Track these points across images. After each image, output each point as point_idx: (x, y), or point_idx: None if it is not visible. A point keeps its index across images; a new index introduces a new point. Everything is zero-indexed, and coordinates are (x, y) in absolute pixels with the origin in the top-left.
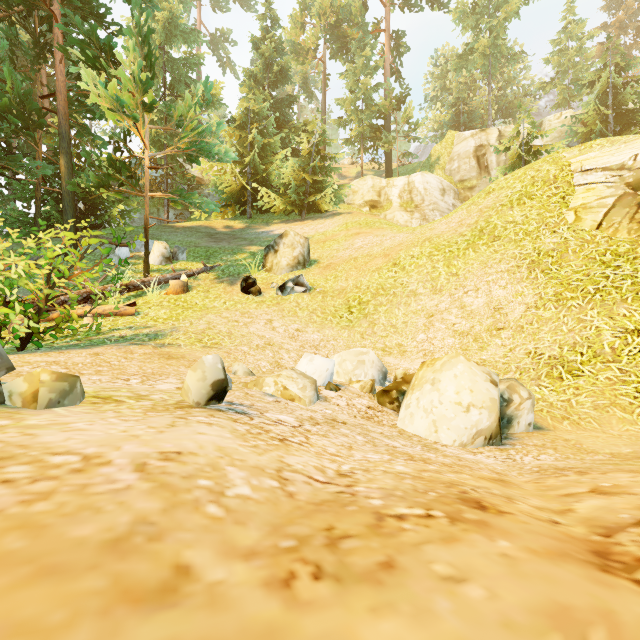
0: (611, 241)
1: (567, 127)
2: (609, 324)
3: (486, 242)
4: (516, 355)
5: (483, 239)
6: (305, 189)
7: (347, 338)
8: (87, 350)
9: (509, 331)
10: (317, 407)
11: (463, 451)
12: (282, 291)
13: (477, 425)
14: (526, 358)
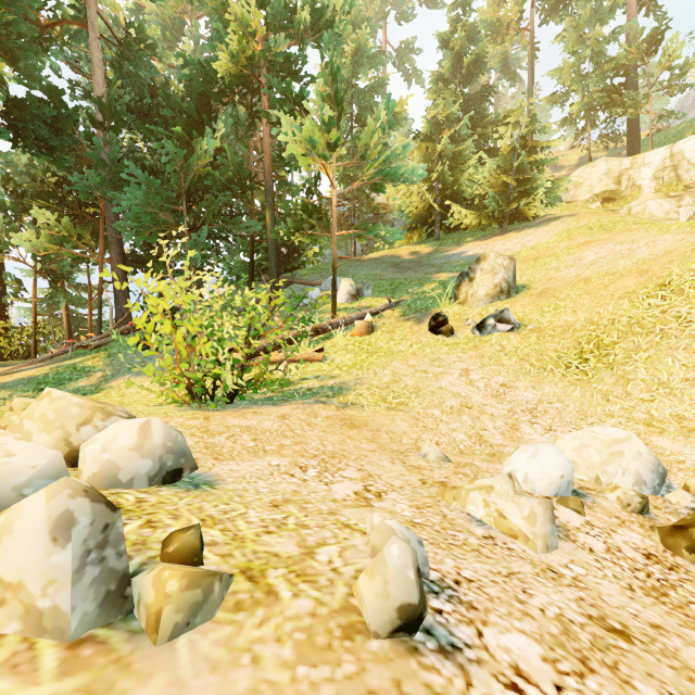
0: None
1: None
2: None
3: None
4: None
5: None
6: (506, 195)
7: (580, 399)
8: (276, 410)
9: None
10: (556, 556)
11: None
12: (480, 330)
13: None
14: None
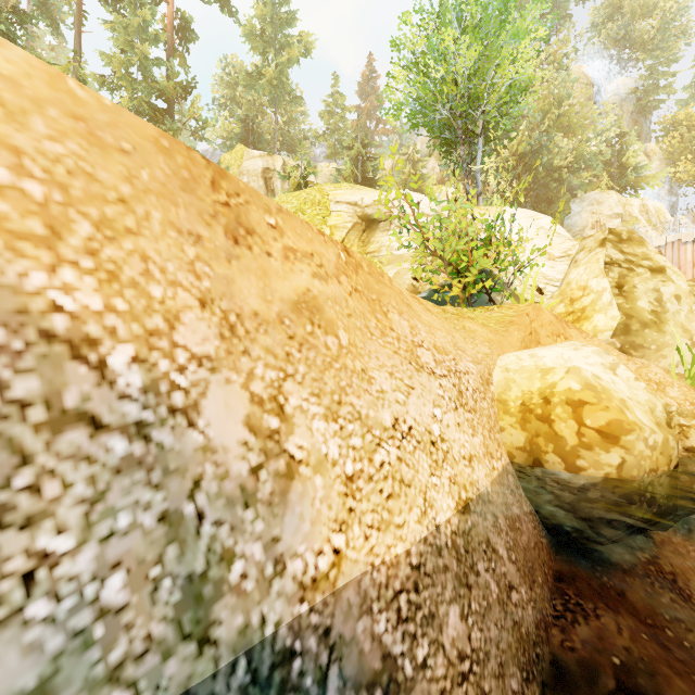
0: None
1: (333, 176)
2: None
3: None
4: None
5: None
6: None
7: None
8: None
9: None
10: None
11: None
12: None
13: None
14: None
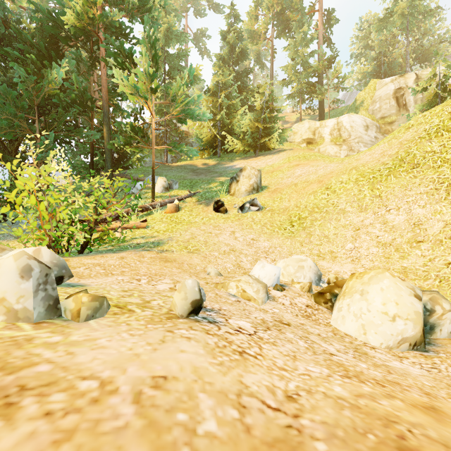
0: None
1: None
2: None
3: (406, 169)
4: (435, 265)
5: (403, 167)
6: (258, 134)
7: (289, 245)
8: (117, 255)
9: (428, 244)
10: (267, 306)
11: (390, 356)
12: (242, 210)
13: (402, 333)
14: (445, 268)
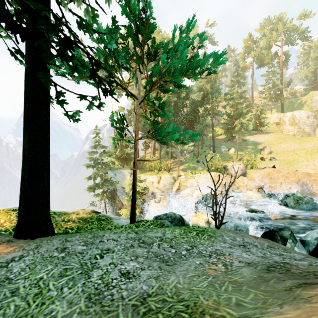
0: None
1: None
2: None
3: None
4: None
5: None
6: (255, 124)
7: None
8: None
9: None
10: None
11: None
12: (270, 160)
13: None
14: None
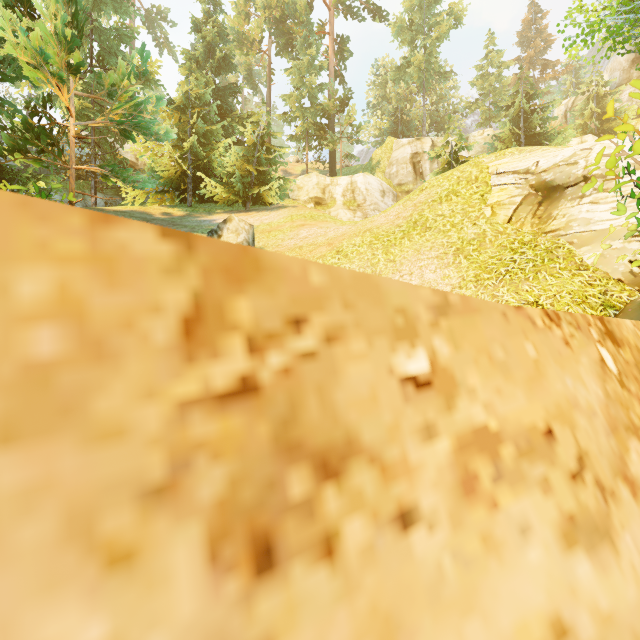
0: (519, 233)
1: (488, 143)
2: (515, 298)
3: (419, 232)
4: None
5: (417, 230)
6: (250, 180)
7: None
8: None
9: None
10: None
11: None
12: None
13: None
14: None
